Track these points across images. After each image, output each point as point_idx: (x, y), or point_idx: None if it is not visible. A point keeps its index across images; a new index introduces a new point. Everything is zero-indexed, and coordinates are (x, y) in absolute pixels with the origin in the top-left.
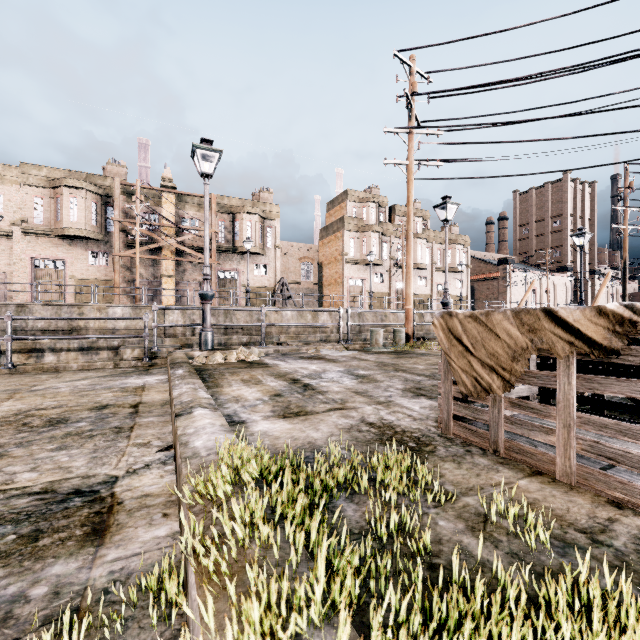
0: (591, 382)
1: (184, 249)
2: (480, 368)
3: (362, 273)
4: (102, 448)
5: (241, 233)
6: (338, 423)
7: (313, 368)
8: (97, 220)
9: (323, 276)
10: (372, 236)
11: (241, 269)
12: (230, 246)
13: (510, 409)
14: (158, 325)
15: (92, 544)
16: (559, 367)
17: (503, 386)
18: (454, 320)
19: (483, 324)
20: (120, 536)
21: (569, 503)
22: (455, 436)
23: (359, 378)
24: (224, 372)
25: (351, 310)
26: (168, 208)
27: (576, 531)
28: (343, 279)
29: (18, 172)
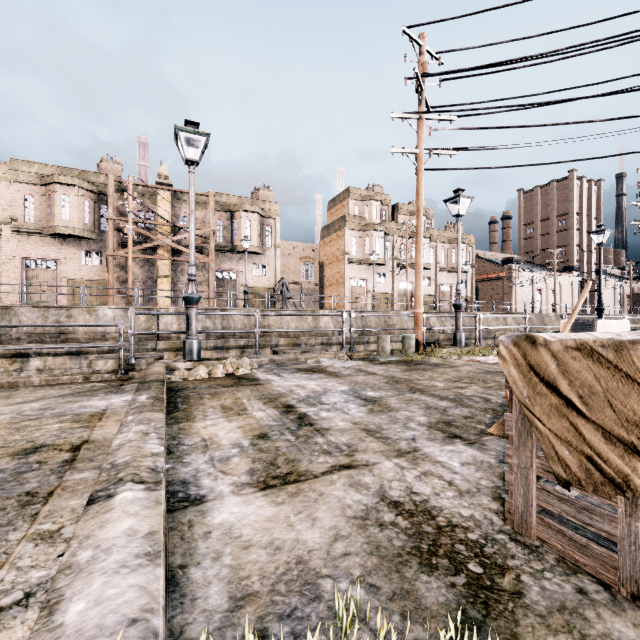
0: None
1: (180, 248)
2: (601, 442)
3: (364, 273)
4: None
5: (240, 232)
6: (346, 503)
7: (312, 386)
8: (90, 218)
9: (324, 276)
10: (375, 235)
11: (240, 269)
12: (228, 245)
13: None
14: (135, 333)
15: None
16: None
17: None
18: (541, 352)
19: (609, 365)
20: None
21: None
22: (540, 542)
23: (368, 404)
24: (204, 393)
25: (355, 314)
26: (164, 206)
27: None
28: (345, 279)
29: (8, 168)
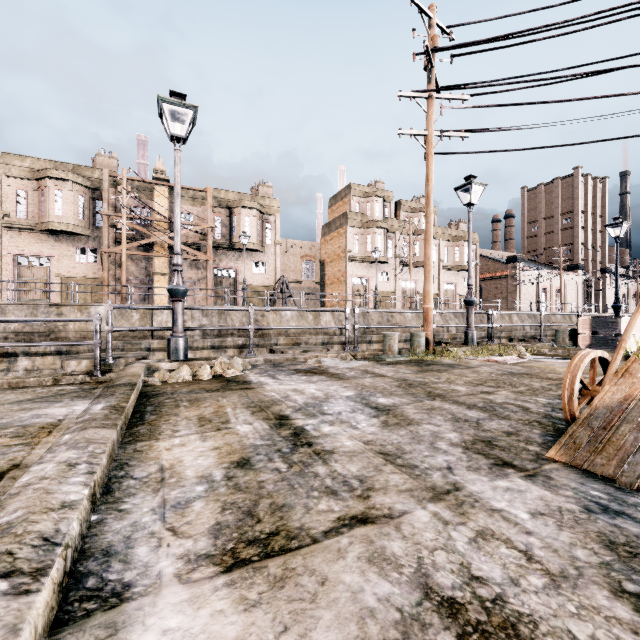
0: None
1: None
2: None
3: (366, 271)
4: None
5: (238, 229)
6: (365, 604)
7: (311, 391)
8: (85, 214)
9: (325, 274)
10: (377, 232)
11: (239, 267)
12: (227, 242)
13: None
14: (113, 329)
15: None
16: None
17: None
18: None
19: None
20: None
21: None
22: None
23: (381, 414)
24: (182, 399)
25: (359, 310)
26: (161, 202)
27: None
28: (346, 277)
29: None
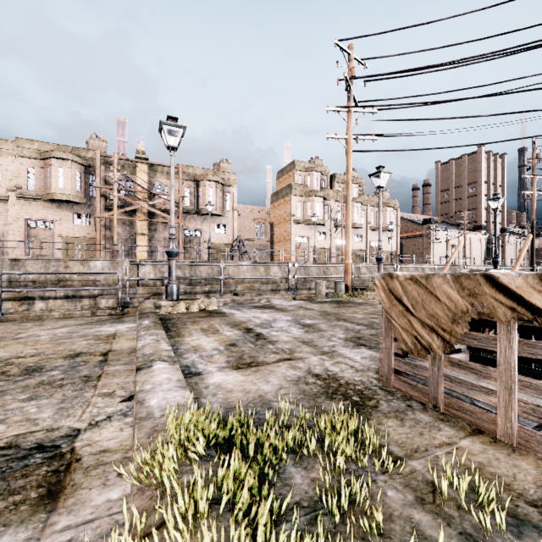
0: (533, 347)
1: (155, 211)
2: (420, 328)
3: (307, 232)
4: (69, 398)
5: (204, 198)
6: (287, 375)
7: (265, 317)
8: (81, 186)
9: (274, 234)
10: (315, 200)
11: (204, 228)
12: (194, 209)
13: (449, 368)
14: (130, 278)
15: (44, 509)
16: (500, 331)
17: (443, 346)
18: (395, 281)
19: (423, 286)
20: (73, 499)
21: (514, 468)
22: (395, 389)
23: (305, 327)
24: (186, 321)
25: (298, 265)
26: (142, 176)
27: (527, 504)
28: (291, 237)
29: (13, 146)
